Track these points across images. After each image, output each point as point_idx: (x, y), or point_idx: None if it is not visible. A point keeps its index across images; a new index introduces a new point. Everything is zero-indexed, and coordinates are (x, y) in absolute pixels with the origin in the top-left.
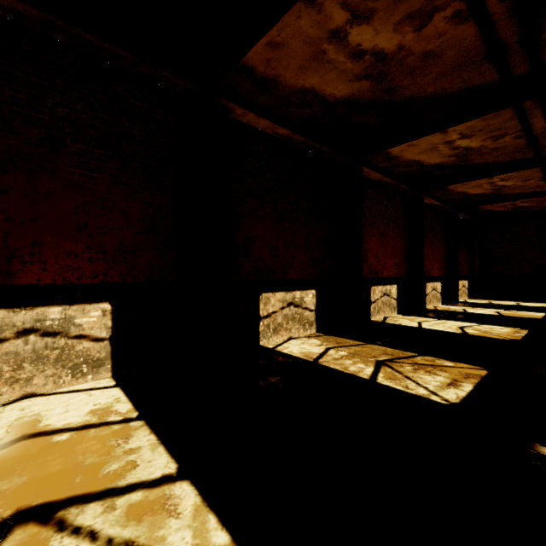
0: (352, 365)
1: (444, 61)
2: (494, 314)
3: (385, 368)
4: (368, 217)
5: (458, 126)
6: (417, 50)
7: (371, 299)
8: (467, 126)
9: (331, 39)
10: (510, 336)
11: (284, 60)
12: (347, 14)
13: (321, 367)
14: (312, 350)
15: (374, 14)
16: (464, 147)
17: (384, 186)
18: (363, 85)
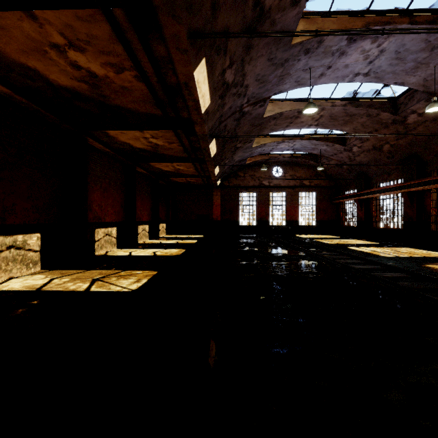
0: (73, 285)
1: (134, 95)
2: (175, 243)
3: (98, 282)
4: (93, 176)
5: (149, 131)
6: (118, 83)
7: (95, 238)
8: (154, 132)
9: (52, 47)
10: (176, 253)
11: (4, 38)
12: (65, 40)
13: (44, 292)
14: (36, 282)
15: (86, 51)
16: (155, 143)
17: (106, 154)
18: (82, 85)
